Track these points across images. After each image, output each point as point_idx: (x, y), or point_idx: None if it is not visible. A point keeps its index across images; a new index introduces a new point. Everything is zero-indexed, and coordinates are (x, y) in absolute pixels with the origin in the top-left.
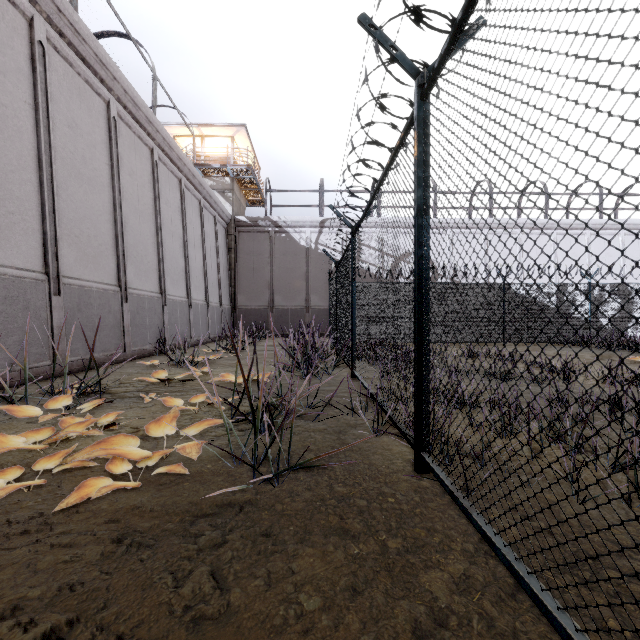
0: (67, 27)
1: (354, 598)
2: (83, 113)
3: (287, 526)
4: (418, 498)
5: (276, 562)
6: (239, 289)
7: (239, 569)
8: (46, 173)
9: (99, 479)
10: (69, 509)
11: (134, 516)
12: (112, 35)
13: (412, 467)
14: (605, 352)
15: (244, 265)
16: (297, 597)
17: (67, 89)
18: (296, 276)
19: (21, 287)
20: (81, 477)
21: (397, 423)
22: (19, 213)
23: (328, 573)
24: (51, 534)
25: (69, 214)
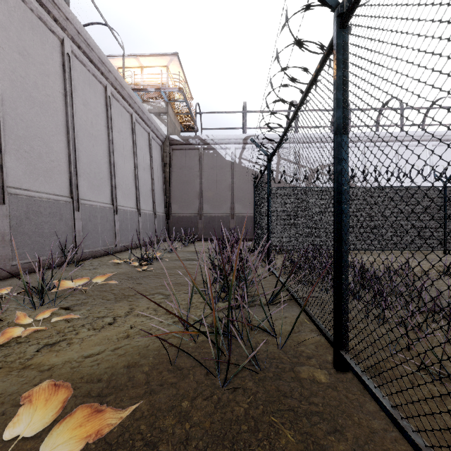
0: None
1: None
2: None
3: None
4: None
5: None
6: (173, 199)
7: None
8: None
9: None
10: None
11: None
12: None
13: None
14: None
15: (177, 178)
16: None
17: None
18: (222, 187)
19: None
20: None
21: None
22: None
23: None
24: None
25: None
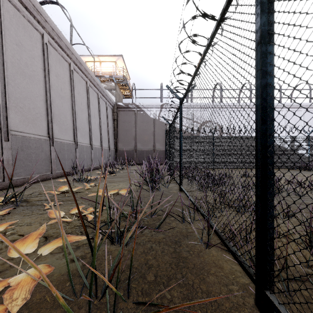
0: None
1: None
2: (26, 38)
3: None
4: None
5: None
6: (119, 140)
7: None
8: (0, 69)
9: None
10: None
11: None
12: (49, 3)
13: (251, 299)
14: None
15: (121, 128)
16: None
17: (15, 23)
18: (148, 133)
19: None
20: None
21: (224, 240)
22: None
23: None
24: None
25: (16, 95)
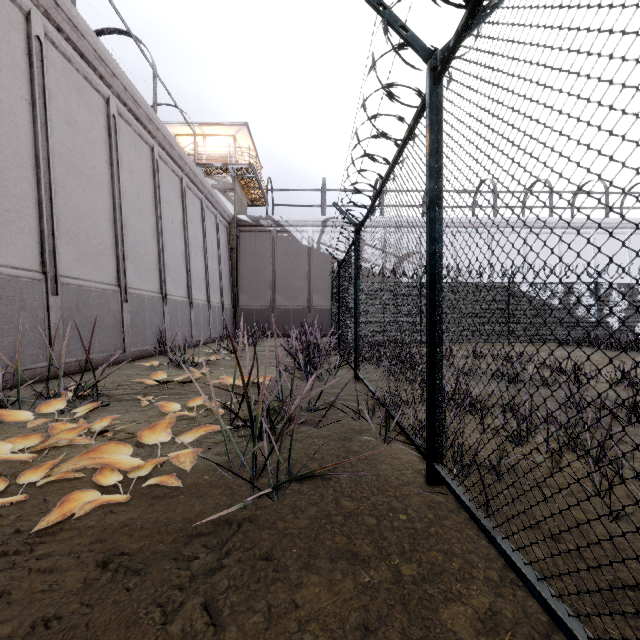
0: (65, 22)
1: (366, 639)
2: (82, 110)
3: (290, 548)
4: (432, 515)
5: (277, 593)
6: (241, 289)
7: (236, 601)
8: (43, 170)
9: (87, 493)
10: (53, 527)
11: (123, 535)
12: (112, 32)
13: (423, 479)
14: (613, 353)
15: (246, 265)
16: (301, 638)
17: (65, 85)
18: (298, 276)
19: (17, 287)
20: (69, 489)
21: (406, 430)
22: (15, 211)
23: (336, 607)
24: (30, 556)
25: (67, 212)
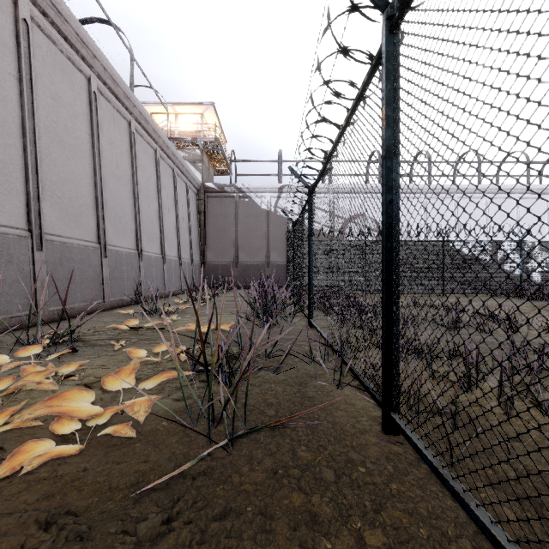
0: (50, 7)
1: None
2: (65, 87)
3: (244, 507)
4: (391, 468)
5: None
6: (208, 247)
7: None
8: (29, 139)
9: (41, 442)
10: (2, 480)
11: (72, 490)
12: (95, 21)
13: (379, 427)
14: (537, 303)
15: (212, 226)
16: None
17: (50, 64)
18: (258, 235)
19: (5, 243)
20: (28, 436)
21: (359, 376)
22: (3, 175)
23: None
24: None
25: (52, 177)
